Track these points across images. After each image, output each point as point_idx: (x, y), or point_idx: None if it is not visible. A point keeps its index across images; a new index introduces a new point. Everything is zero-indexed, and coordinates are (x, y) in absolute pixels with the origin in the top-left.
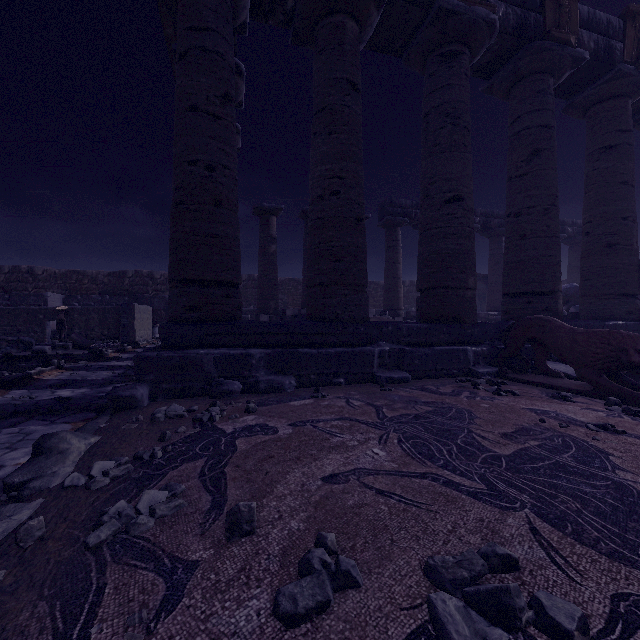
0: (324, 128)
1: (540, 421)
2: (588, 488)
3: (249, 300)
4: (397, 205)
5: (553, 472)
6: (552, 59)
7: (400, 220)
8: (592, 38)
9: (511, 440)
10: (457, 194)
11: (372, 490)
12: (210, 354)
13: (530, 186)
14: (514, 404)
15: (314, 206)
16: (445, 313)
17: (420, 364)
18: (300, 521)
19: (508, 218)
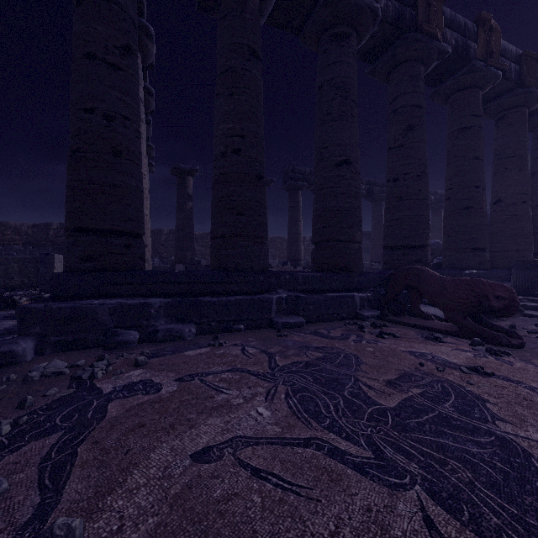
0: (226, 89)
1: (419, 365)
2: (475, 448)
3: (170, 251)
4: (298, 172)
5: (438, 428)
6: (423, 49)
7: (301, 184)
8: (453, 36)
9: (395, 388)
10: (346, 158)
11: (247, 470)
12: (105, 304)
13: (406, 156)
14: (395, 347)
15: (217, 162)
16: (336, 263)
17: (314, 309)
18: (144, 534)
19: (388, 183)
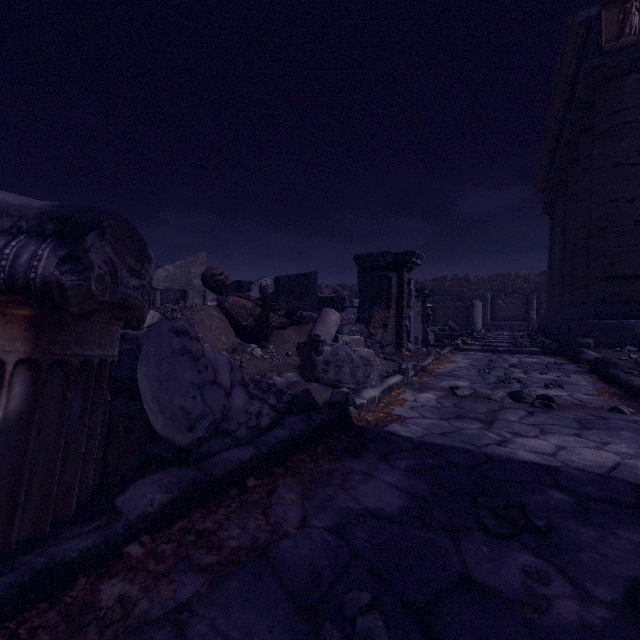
0: None
1: None
2: None
3: None
4: None
5: None
6: None
7: None
8: None
9: None
10: None
11: None
12: (639, 322)
13: None
14: None
15: None
16: None
17: None
18: None
19: None
